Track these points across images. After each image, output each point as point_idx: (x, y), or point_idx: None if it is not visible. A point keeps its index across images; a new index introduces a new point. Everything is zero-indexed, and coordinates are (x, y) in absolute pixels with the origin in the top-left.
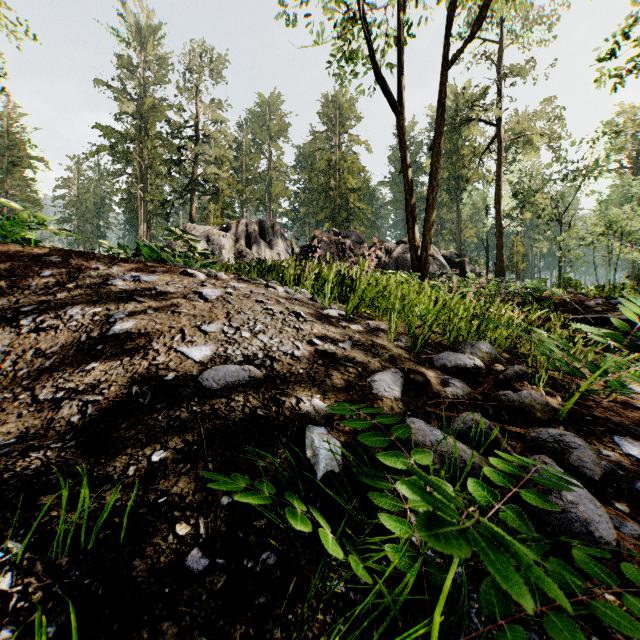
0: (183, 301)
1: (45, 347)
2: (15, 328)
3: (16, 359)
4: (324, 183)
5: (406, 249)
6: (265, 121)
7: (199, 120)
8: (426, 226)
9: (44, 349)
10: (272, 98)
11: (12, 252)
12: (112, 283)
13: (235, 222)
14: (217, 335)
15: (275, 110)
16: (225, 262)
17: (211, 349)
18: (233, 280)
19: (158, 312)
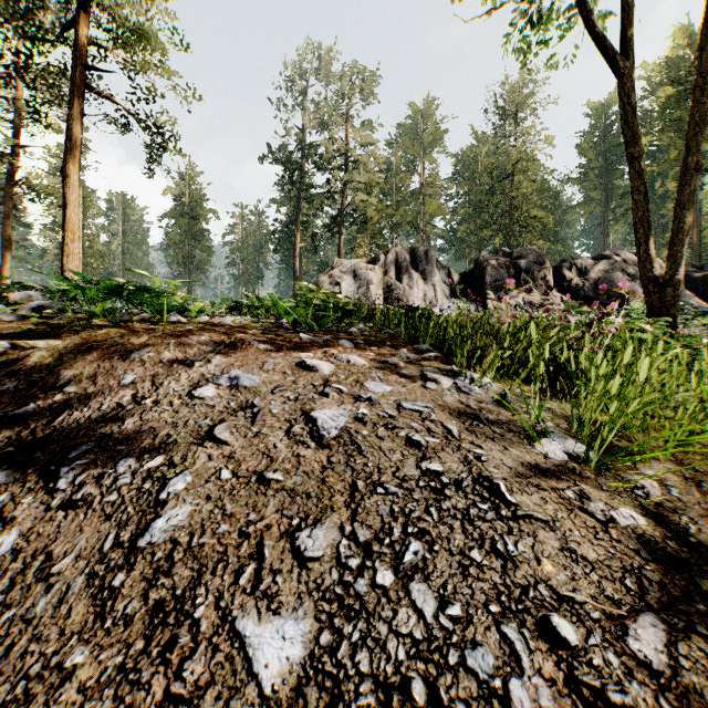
0: (283, 442)
1: (58, 553)
2: (48, 494)
3: (17, 573)
4: (489, 193)
5: (610, 266)
6: (417, 133)
7: (347, 146)
8: (674, 238)
9: (54, 558)
10: (425, 105)
11: (105, 346)
12: (199, 394)
13: (384, 252)
14: (324, 573)
15: (428, 118)
16: (371, 305)
17: (304, 635)
18: (372, 370)
19: (237, 476)
